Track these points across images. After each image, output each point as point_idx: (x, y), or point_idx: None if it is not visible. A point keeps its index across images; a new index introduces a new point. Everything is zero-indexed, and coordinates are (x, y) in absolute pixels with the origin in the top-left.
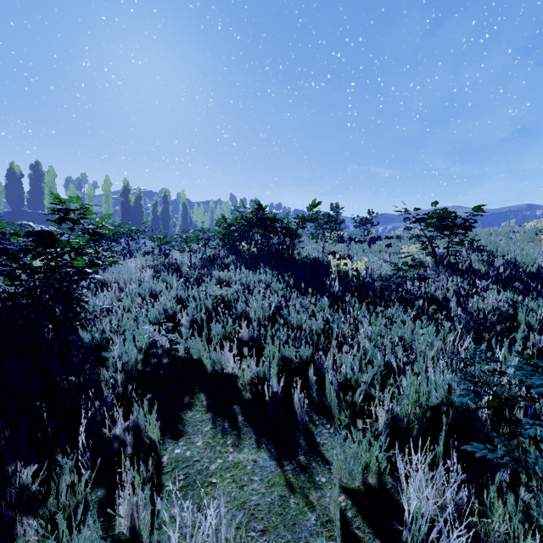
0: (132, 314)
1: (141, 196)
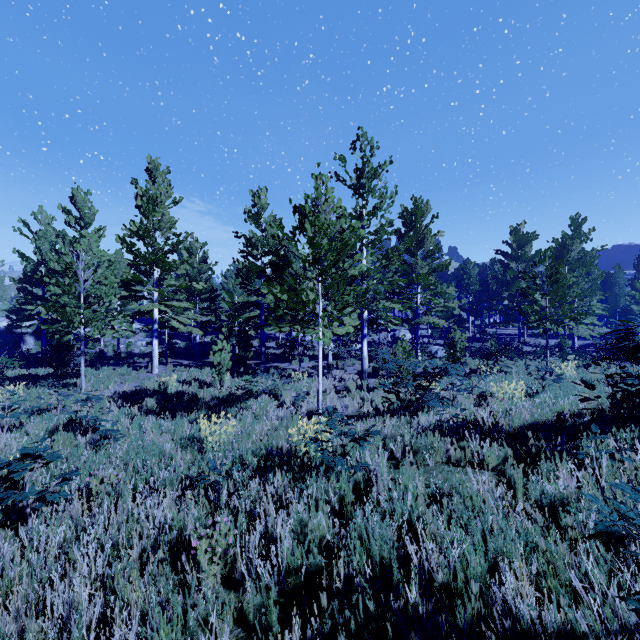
0: None
1: None
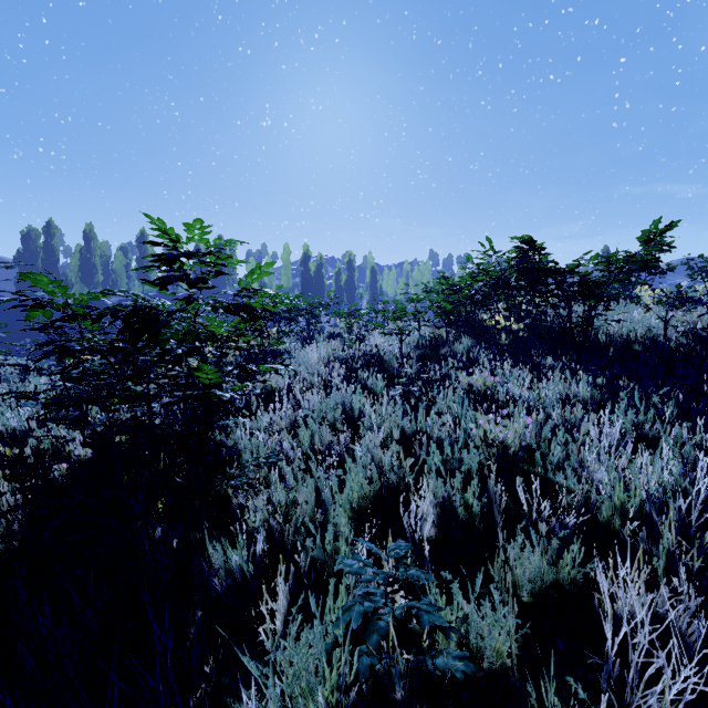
0: (315, 479)
1: (322, 263)
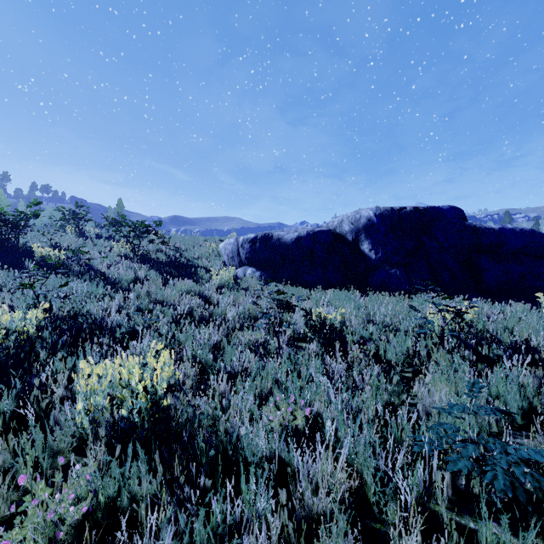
0: None
1: None
